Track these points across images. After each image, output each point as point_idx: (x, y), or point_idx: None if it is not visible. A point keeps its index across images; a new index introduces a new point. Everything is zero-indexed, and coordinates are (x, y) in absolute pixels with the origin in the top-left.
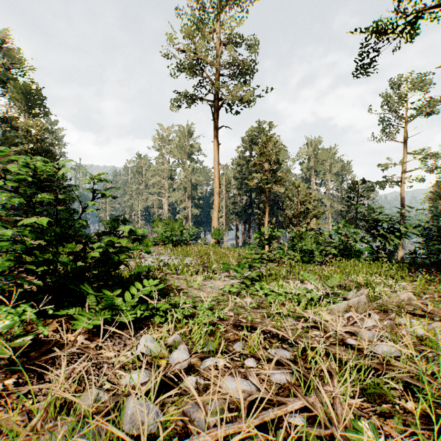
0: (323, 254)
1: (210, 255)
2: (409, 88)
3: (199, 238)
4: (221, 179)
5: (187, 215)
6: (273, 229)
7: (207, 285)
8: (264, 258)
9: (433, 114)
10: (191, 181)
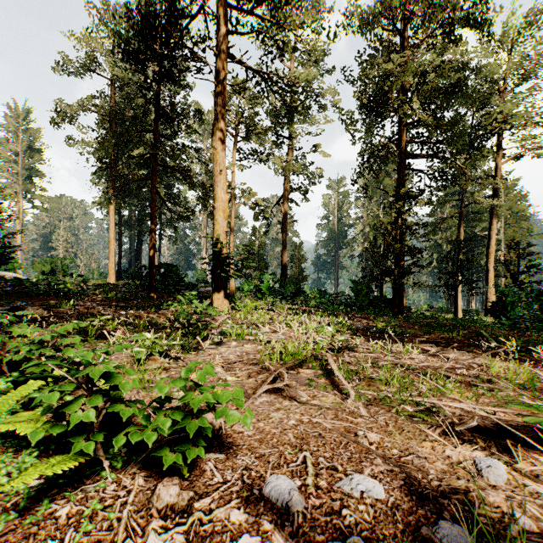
0: None
1: None
2: None
3: None
4: None
5: None
6: None
7: None
8: None
9: None
10: None
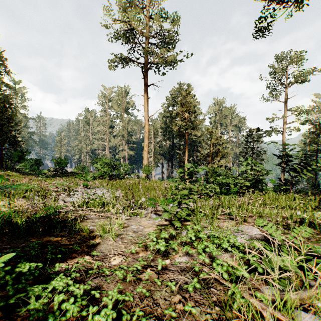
0: (238, 186)
1: (139, 188)
2: (289, 62)
3: (132, 173)
4: (150, 128)
5: (124, 155)
6: (196, 165)
7: (130, 227)
8: (192, 193)
9: (306, 81)
10: (127, 129)
